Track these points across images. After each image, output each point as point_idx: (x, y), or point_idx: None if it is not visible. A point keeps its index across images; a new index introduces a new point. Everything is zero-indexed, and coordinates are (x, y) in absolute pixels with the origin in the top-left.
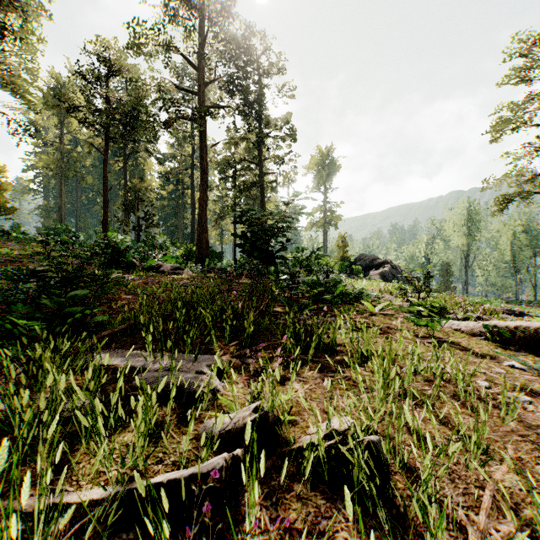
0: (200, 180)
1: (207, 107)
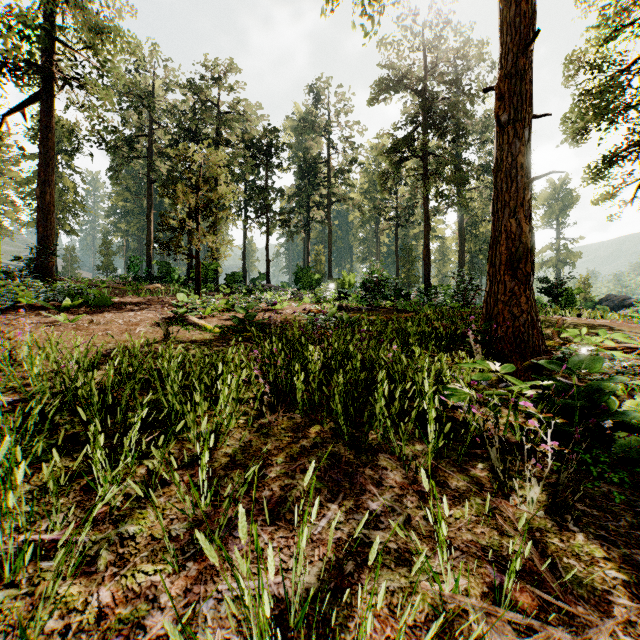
0: (459, 245)
1: (463, 191)
